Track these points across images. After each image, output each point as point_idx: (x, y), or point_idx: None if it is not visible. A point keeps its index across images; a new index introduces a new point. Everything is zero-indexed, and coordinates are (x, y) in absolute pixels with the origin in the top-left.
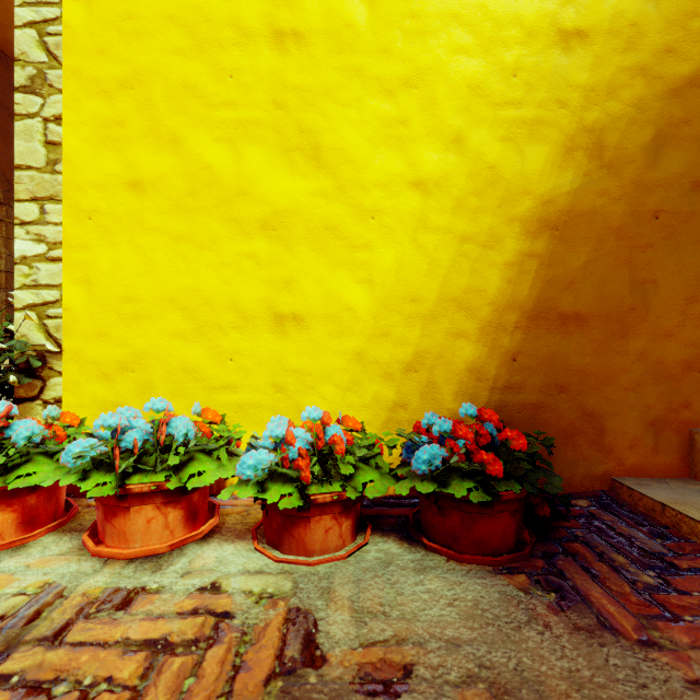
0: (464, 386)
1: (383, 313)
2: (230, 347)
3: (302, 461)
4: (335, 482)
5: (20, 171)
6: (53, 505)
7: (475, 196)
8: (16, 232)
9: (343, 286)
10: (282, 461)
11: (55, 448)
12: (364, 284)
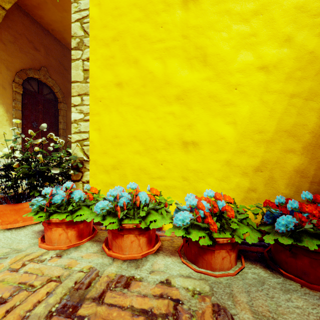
0: (292, 180)
1: (242, 139)
2: (161, 158)
3: (210, 219)
4: (226, 232)
5: (73, 83)
6: (88, 229)
7: (299, 70)
8: (72, 109)
9: (219, 126)
10: (196, 218)
11: (89, 203)
12: (231, 125)
